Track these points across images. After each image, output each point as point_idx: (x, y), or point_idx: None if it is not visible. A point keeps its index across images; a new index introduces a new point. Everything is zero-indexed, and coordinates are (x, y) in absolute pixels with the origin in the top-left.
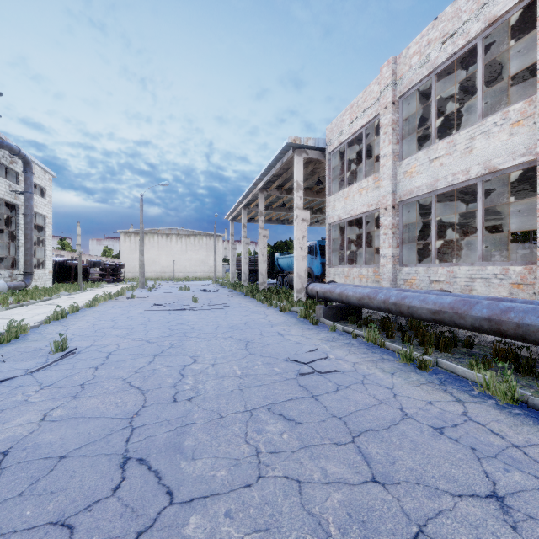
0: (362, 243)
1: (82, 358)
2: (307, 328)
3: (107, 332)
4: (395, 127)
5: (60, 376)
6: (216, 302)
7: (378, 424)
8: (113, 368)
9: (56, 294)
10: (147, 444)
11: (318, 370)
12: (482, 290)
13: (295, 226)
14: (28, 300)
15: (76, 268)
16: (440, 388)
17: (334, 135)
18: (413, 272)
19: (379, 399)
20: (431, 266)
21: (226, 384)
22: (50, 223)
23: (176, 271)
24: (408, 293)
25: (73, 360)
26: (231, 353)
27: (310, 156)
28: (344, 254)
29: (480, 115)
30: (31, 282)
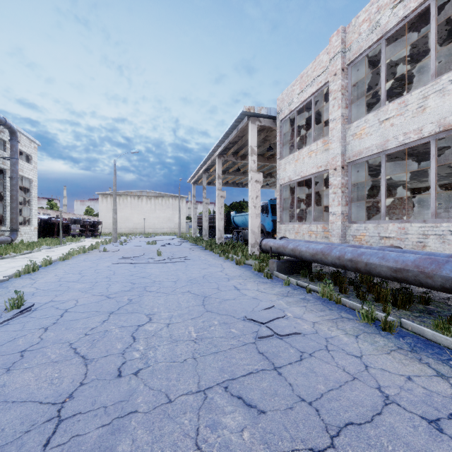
0: (310, 202)
1: (35, 316)
2: (262, 281)
3: (71, 286)
4: (344, 92)
5: (4, 339)
6: (178, 255)
7: (358, 413)
8: (63, 329)
9: (38, 247)
10: (70, 450)
11: (278, 333)
12: (436, 246)
13: (249, 187)
14: (10, 253)
15: (59, 224)
16: (413, 357)
17: (285, 104)
18: (363, 228)
19: (350, 373)
20: (381, 223)
21: (180, 351)
22: (35, 186)
23: (146, 227)
24: (364, 250)
25: (25, 319)
26: (187, 310)
27: (263, 123)
28: (293, 212)
29: (433, 75)
30: (17, 237)
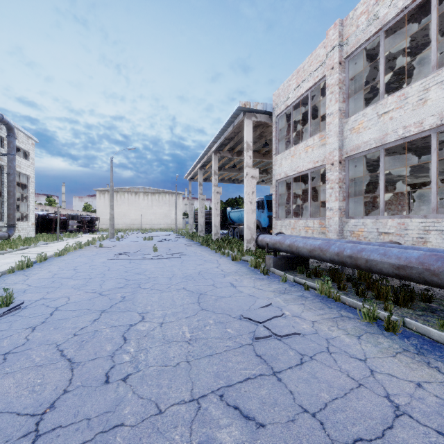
0: (306, 198)
1: (24, 315)
2: (259, 278)
3: (64, 282)
4: (341, 86)
5: None
6: (174, 251)
7: (367, 427)
8: (51, 329)
9: (35, 243)
10: None
11: (276, 333)
12: (437, 242)
13: (245, 183)
14: (6, 249)
15: (56, 220)
16: (421, 360)
17: (281, 99)
18: (361, 224)
19: (355, 379)
20: (379, 218)
21: (172, 353)
22: (32, 182)
23: (143, 223)
24: (364, 246)
25: (13, 318)
26: (182, 308)
27: (259, 119)
28: (289, 208)
29: (434, 66)
30: (14, 233)
